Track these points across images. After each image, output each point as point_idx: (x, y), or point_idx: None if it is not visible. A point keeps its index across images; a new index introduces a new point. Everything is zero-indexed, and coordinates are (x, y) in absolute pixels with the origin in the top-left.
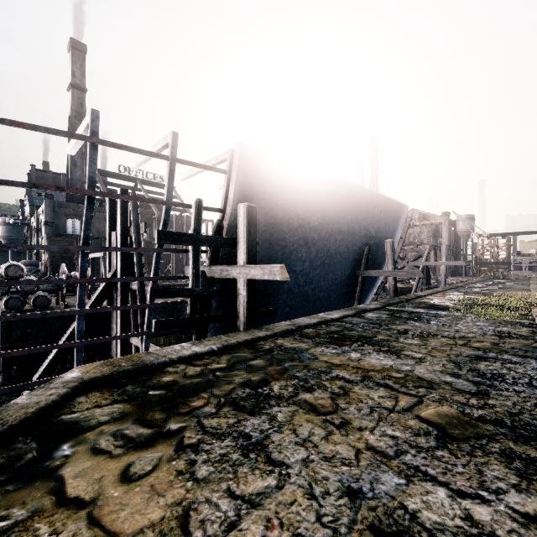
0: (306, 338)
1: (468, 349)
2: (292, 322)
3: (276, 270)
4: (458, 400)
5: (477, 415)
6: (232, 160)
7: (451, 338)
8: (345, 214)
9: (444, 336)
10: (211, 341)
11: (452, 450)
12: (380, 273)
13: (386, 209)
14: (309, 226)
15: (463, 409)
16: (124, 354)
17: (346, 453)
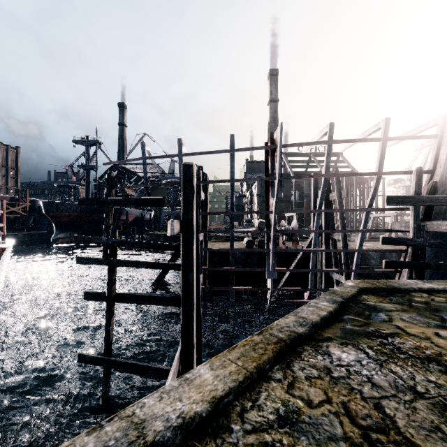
0: None
1: None
2: None
3: None
4: None
5: None
6: (443, 124)
7: None
8: None
9: None
10: (441, 282)
11: None
12: None
13: None
14: None
15: None
16: (327, 285)
17: None
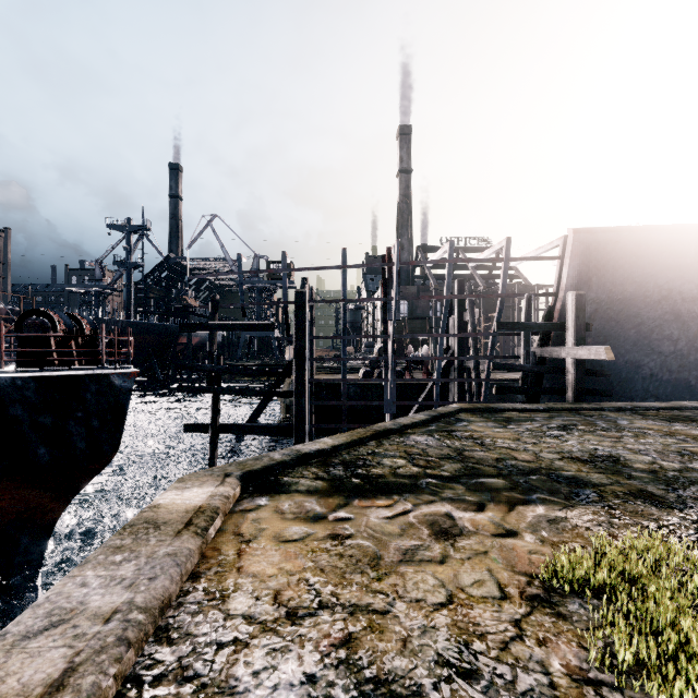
0: (638, 415)
1: None
2: (631, 403)
3: (601, 351)
4: None
5: None
6: (564, 246)
7: None
8: None
9: None
10: (538, 404)
11: (684, 456)
12: None
13: None
14: (680, 297)
15: None
16: None
17: (606, 445)
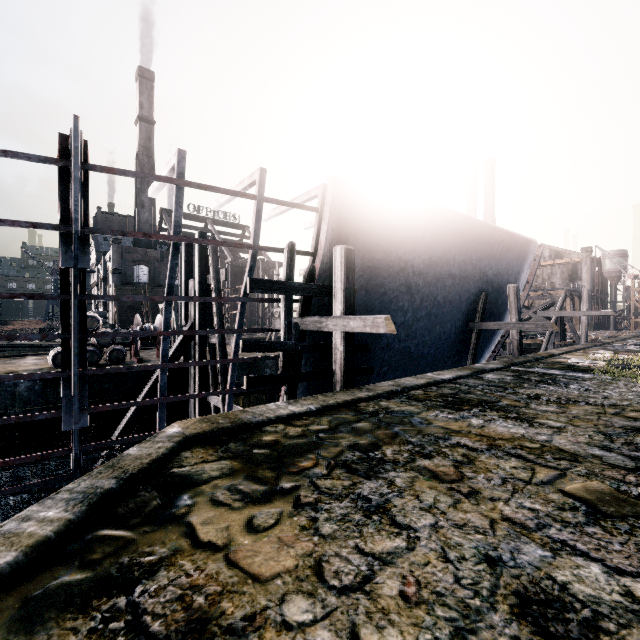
0: (415, 401)
1: (622, 419)
2: (396, 382)
3: (380, 322)
4: (611, 476)
5: (637, 493)
6: (324, 196)
7: (599, 406)
8: (456, 254)
9: (588, 402)
10: (308, 400)
11: (606, 528)
12: (500, 325)
13: (508, 246)
14: (412, 270)
15: (618, 486)
16: (202, 415)
17: (479, 522)
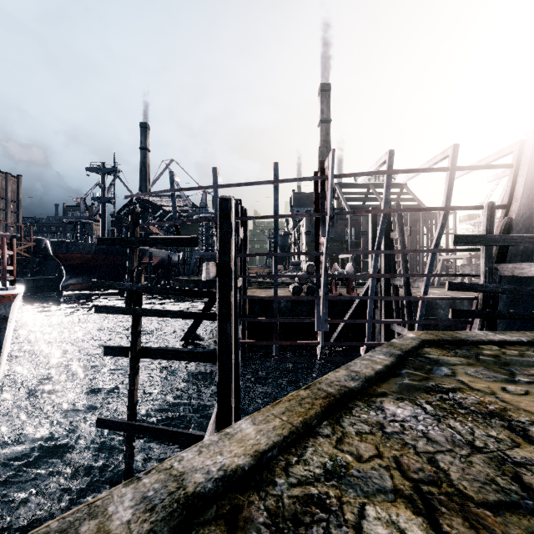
0: None
1: None
2: None
3: None
4: None
5: None
6: (520, 152)
7: None
8: None
9: None
10: (515, 333)
11: None
12: None
13: None
14: None
15: None
16: (387, 339)
17: None
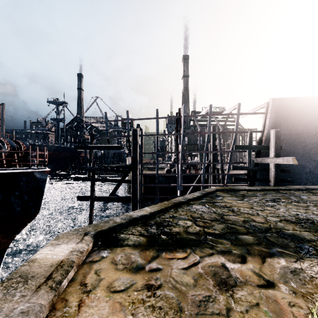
0: (309, 193)
1: None
2: (304, 186)
3: (290, 159)
4: None
5: None
6: (267, 107)
7: None
8: None
9: None
10: (256, 187)
11: None
12: None
13: None
14: None
15: None
16: None
17: (302, 211)
